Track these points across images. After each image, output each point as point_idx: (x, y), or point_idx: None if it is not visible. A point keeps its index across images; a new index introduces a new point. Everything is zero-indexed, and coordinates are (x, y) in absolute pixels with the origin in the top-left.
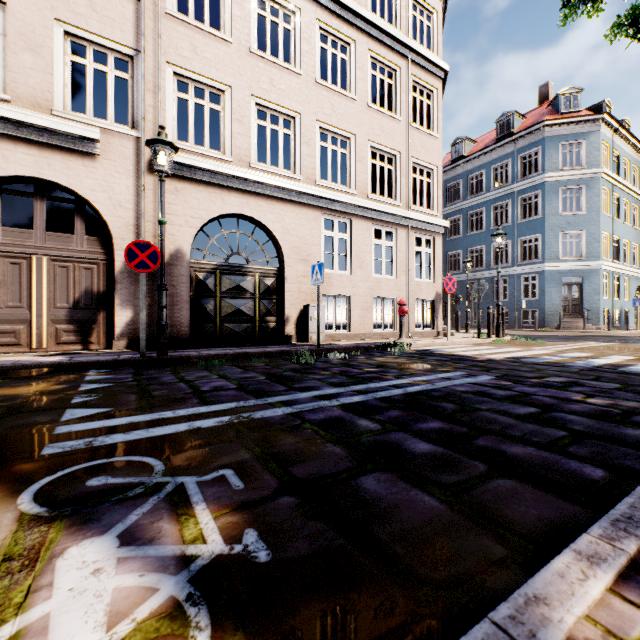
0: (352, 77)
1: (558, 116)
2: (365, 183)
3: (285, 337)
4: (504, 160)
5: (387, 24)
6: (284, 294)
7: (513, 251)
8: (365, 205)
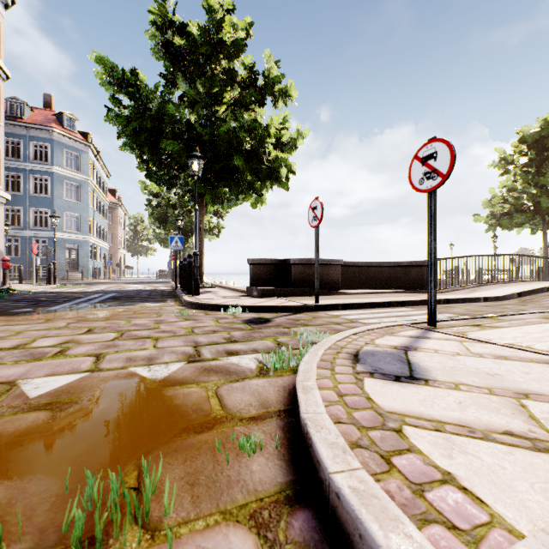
0: None
1: (63, 128)
2: None
3: None
4: (17, 138)
5: None
6: None
7: (26, 217)
8: None
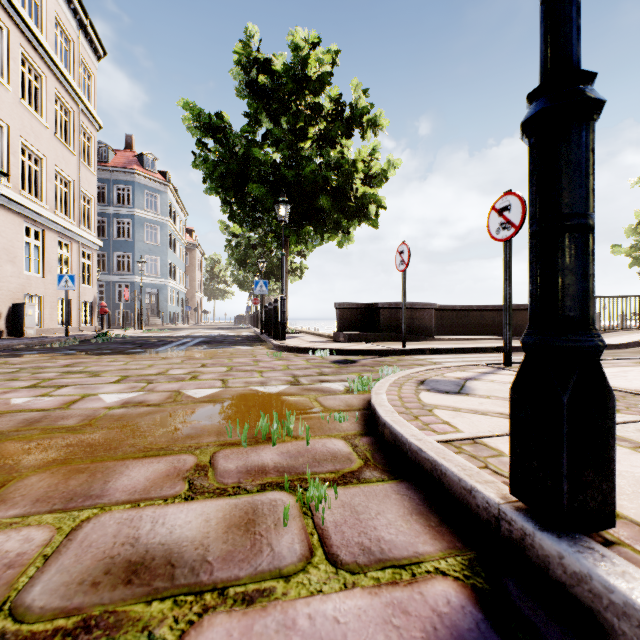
0: (44, 106)
1: (144, 170)
2: (53, 201)
3: None
4: (102, 183)
5: (68, 73)
6: None
7: (110, 262)
8: (58, 221)
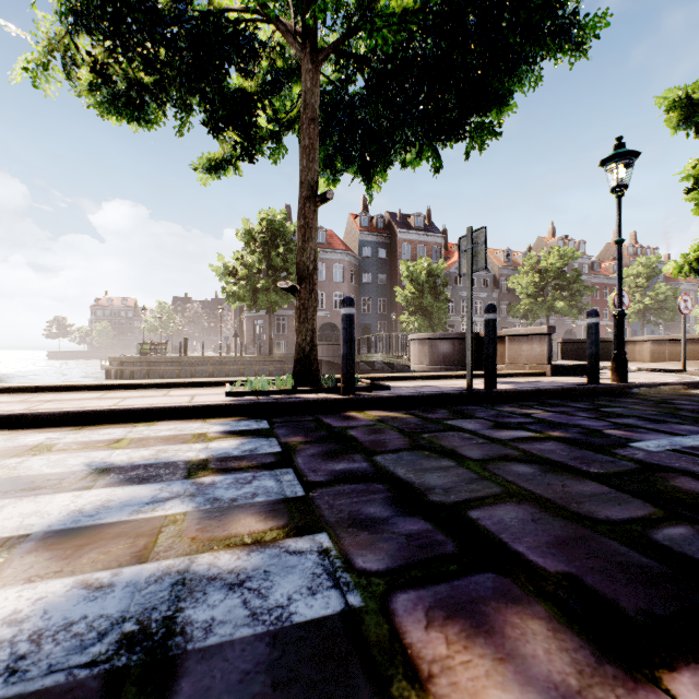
0: None
1: None
2: None
3: None
4: None
5: None
6: None
7: None
8: None
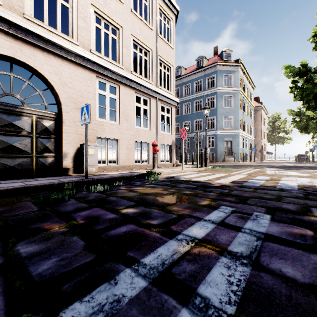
0: None
1: (222, 61)
2: (129, 63)
3: (62, 170)
4: (199, 79)
5: None
6: (62, 134)
7: (203, 124)
8: (129, 77)
